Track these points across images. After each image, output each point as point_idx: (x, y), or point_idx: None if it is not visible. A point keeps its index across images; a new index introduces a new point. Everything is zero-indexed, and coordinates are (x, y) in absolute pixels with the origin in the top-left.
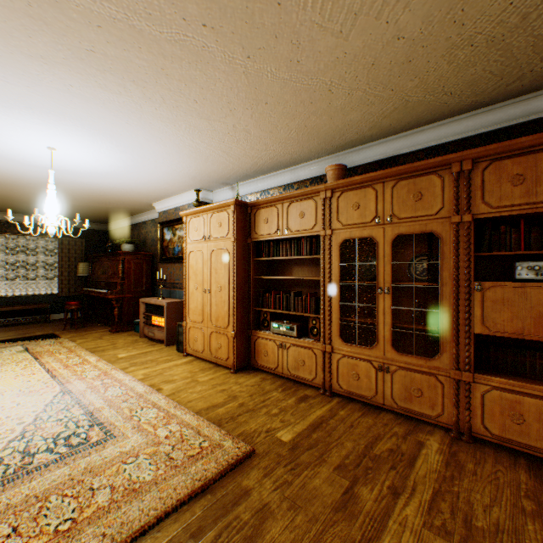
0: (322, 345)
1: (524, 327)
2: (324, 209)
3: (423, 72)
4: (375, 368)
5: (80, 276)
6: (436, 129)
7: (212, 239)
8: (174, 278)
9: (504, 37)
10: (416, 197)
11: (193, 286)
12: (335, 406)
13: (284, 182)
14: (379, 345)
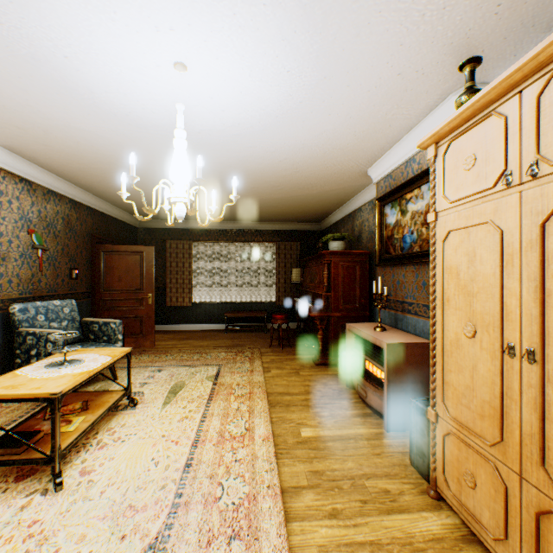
0: None
1: None
2: None
3: None
4: None
5: (293, 283)
6: None
7: (547, 170)
8: (402, 293)
9: None
10: None
11: (455, 324)
12: None
13: None
14: None
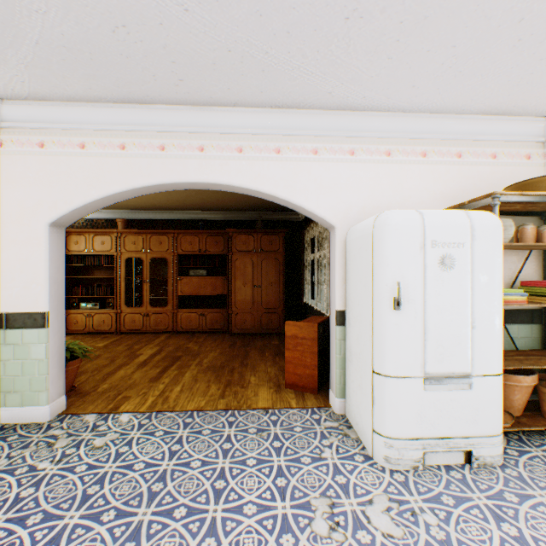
0: (116, 310)
1: (192, 291)
2: (117, 242)
3: (160, 201)
4: (143, 315)
5: None
6: (171, 213)
7: None
8: None
9: (182, 202)
10: (160, 243)
11: None
12: (124, 336)
13: (87, 217)
14: (145, 305)
